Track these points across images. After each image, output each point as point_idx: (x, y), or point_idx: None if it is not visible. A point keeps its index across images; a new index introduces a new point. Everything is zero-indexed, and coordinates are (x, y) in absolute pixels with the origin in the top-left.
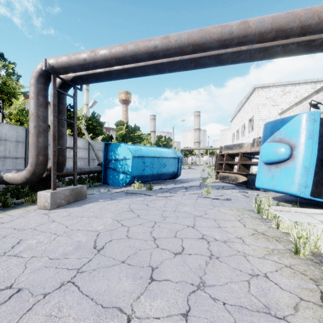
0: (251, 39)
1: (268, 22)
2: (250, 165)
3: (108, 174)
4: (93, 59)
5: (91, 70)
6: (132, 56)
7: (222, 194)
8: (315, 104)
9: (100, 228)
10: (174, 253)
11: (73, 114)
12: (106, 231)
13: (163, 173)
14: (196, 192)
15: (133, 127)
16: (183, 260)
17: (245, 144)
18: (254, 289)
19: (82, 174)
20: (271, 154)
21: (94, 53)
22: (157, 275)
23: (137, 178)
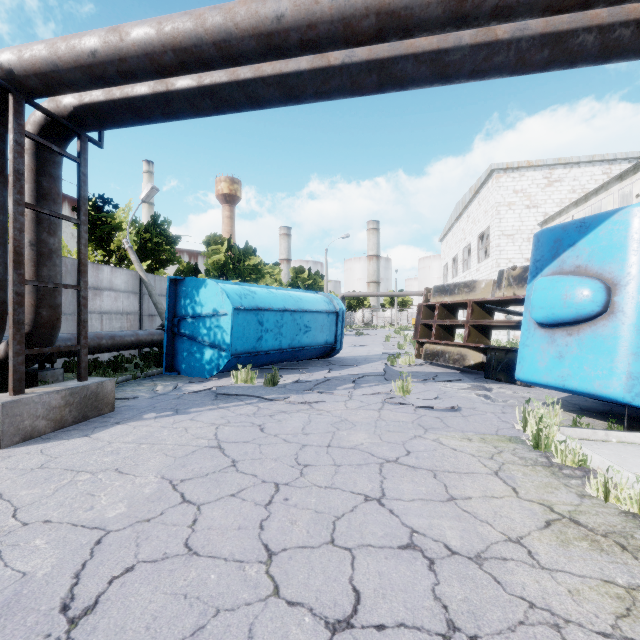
0: None
1: None
2: (490, 329)
3: (179, 349)
4: (116, 50)
5: (115, 84)
6: (218, 44)
7: (437, 395)
8: None
9: (114, 513)
10: (328, 625)
11: (79, 202)
12: (129, 527)
13: (303, 347)
14: (377, 389)
15: (243, 248)
16: None
17: (480, 283)
18: None
19: (117, 350)
20: (557, 303)
21: (116, 35)
22: None
23: (244, 359)
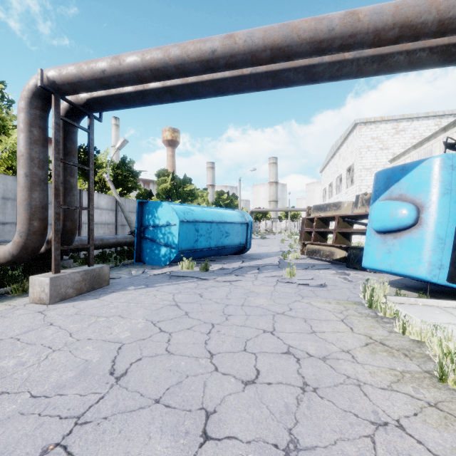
0: (361, 39)
1: (389, 13)
2: (351, 234)
3: (144, 247)
4: (117, 70)
5: (114, 88)
6: (177, 66)
7: (312, 277)
8: (452, 143)
9: (124, 336)
10: (243, 382)
11: (88, 156)
12: (134, 342)
13: (225, 246)
14: (273, 273)
15: (182, 179)
16: (258, 396)
17: (344, 203)
18: (384, 455)
19: (105, 248)
20: (387, 218)
21: (117, 61)
22: (214, 428)
23: (186, 254)
